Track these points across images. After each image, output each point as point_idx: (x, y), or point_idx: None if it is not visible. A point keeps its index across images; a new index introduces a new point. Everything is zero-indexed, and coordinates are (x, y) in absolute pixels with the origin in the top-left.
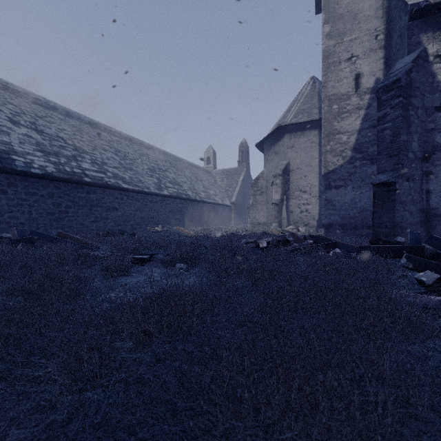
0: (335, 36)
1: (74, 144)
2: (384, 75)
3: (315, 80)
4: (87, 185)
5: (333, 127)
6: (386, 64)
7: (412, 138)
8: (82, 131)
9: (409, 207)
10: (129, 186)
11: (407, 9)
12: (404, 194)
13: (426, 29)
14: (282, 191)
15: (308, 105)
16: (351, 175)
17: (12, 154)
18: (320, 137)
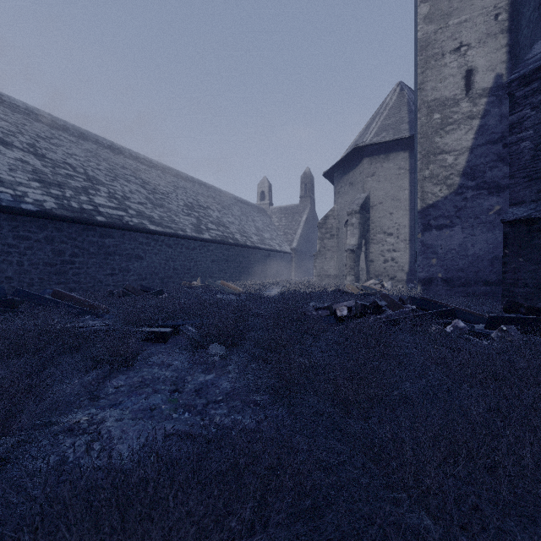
0: (437, 18)
1: (86, 173)
2: (507, 69)
3: (403, 87)
4: (100, 225)
5: (434, 144)
6: (510, 54)
7: None
8: (99, 157)
9: None
10: (158, 227)
11: None
12: None
13: None
14: (359, 233)
15: (394, 119)
16: (460, 210)
17: None
18: (410, 161)
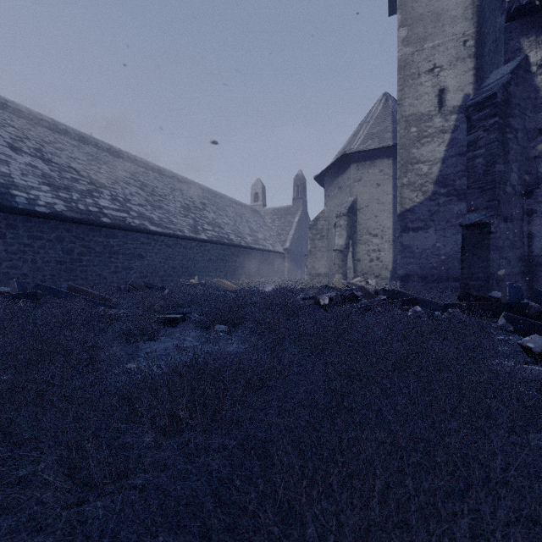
0: (414, 42)
1: (89, 176)
2: (474, 90)
3: (388, 98)
4: (105, 226)
5: (411, 154)
6: (477, 76)
7: (510, 167)
8: (100, 160)
9: (507, 254)
10: (158, 228)
11: (504, 7)
12: (500, 238)
13: (527, 33)
14: (347, 234)
15: (379, 128)
16: (434, 214)
17: (11, 188)
18: (394, 168)
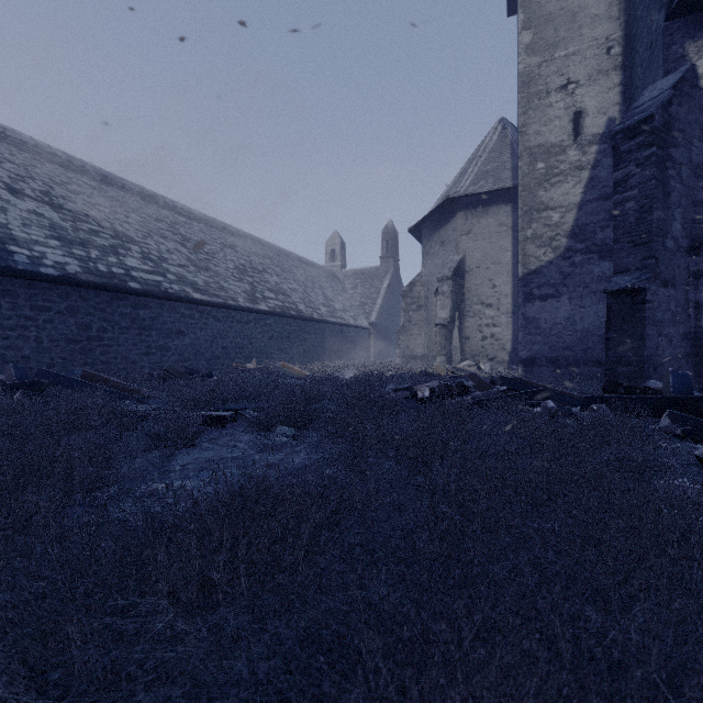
0: (541, 49)
1: (113, 227)
2: (621, 113)
3: (505, 125)
4: (133, 294)
5: (538, 198)
6: (624, 95)
7: (672, 215)
8: (127, 207)
9: (667, 331)
10: (204, 296)
11: (663, 1)
12: (659, 309)
13: (694, 35)
14: (452, 304)
15: (494, 165)
16: (567, 277)
17: (8, 242)
18: (514, 216)
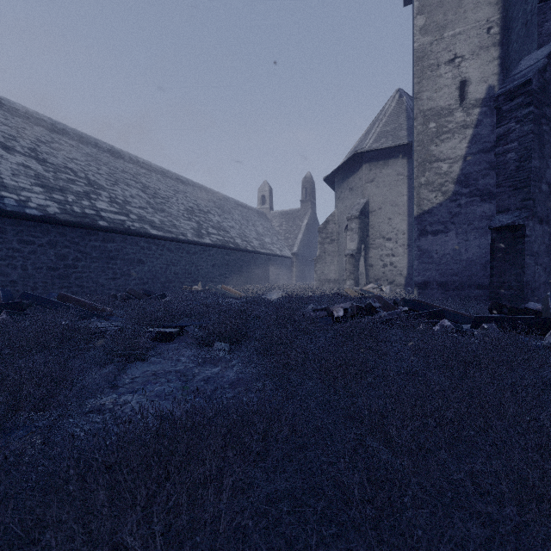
0: (433, 30)
1: (87, 177)
2: (499, 81)
3: (402, 94)
4: (102, 230)
5: (430, 152)
6: (502, 66)
7: (546, 163)
8: (99, 161)
9: (542, 260)
10: (160, 232)
11: None
12: (535, 242)
13: None
14: (359, 238)
15: (393, 126)
16: (454, 216)
17: (0, 189)
18: (409, 167)
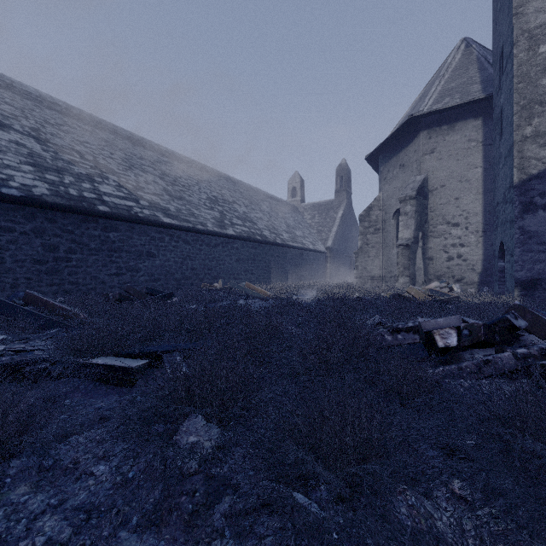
0: None
1: (95, 160)
2: None
3: (469, 43)
4: (102, 216)
5: (540, 88)
6: None
7: None
8: (115, 146)
9: None
10: (174, 220)
11: None
12: None
13: None
14: (415, 224)
15: (460, 81)
16: None
17: None
18: (485, 130)
